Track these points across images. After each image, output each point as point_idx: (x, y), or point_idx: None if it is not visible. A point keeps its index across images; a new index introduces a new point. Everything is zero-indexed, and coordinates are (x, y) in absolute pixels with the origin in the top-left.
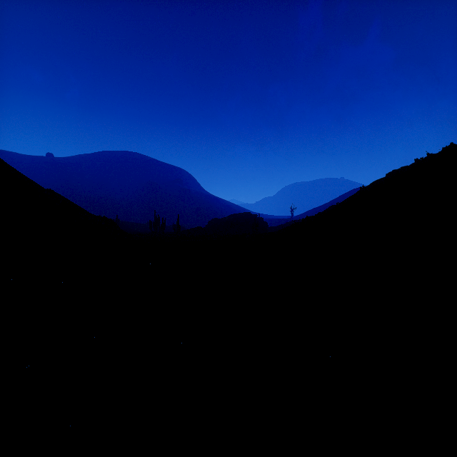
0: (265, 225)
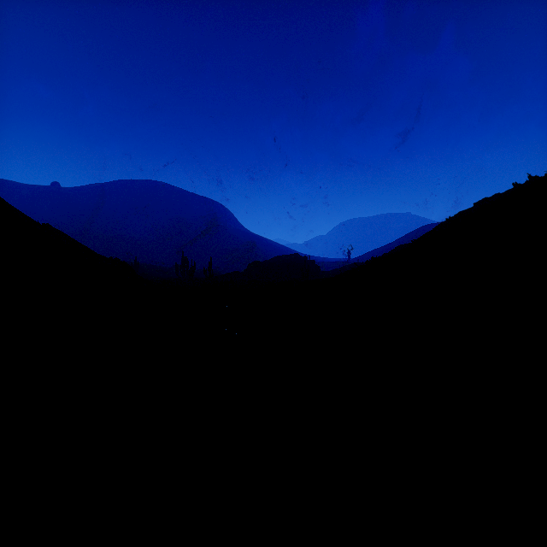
0: (318, 269)
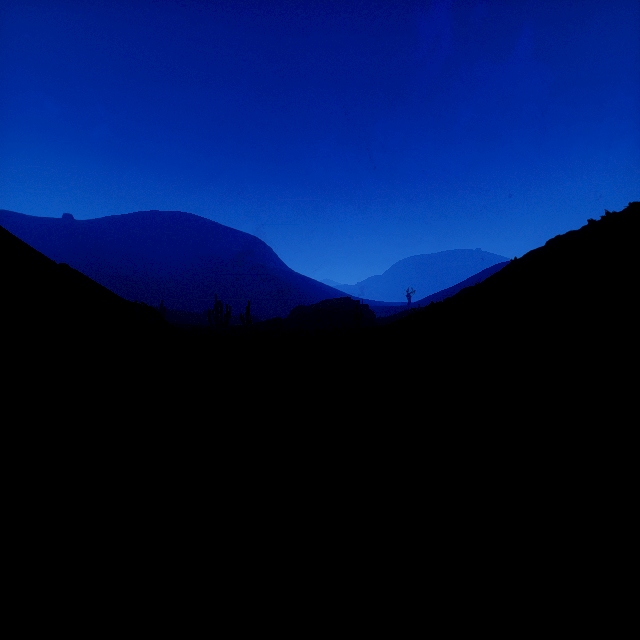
0: (372, 315)
